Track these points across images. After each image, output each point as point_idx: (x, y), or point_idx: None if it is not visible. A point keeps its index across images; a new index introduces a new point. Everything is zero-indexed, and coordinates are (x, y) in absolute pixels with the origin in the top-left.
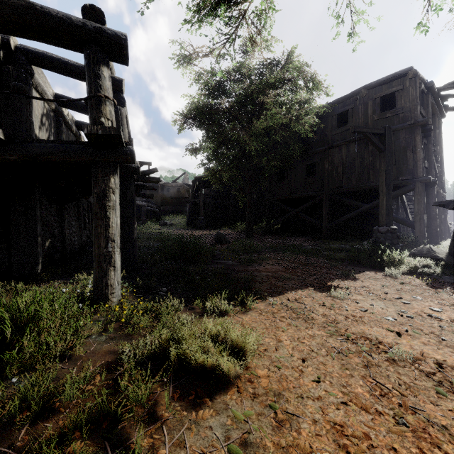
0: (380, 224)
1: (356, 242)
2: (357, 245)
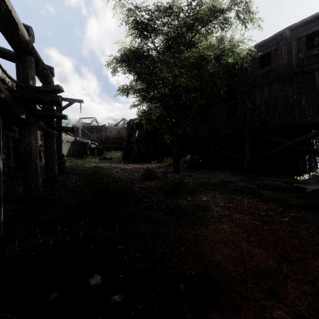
0: None
1: (283, 178)
2: (297, 184)
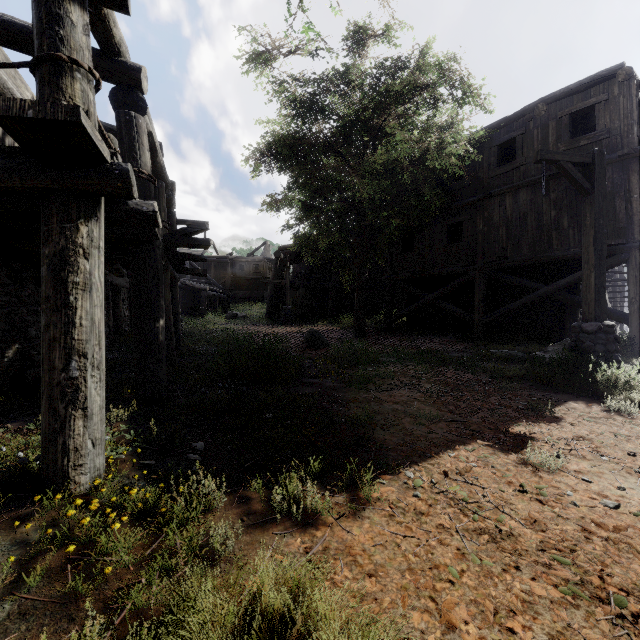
0: (584, 318)
1: (530, 346)
2: (537, 352)
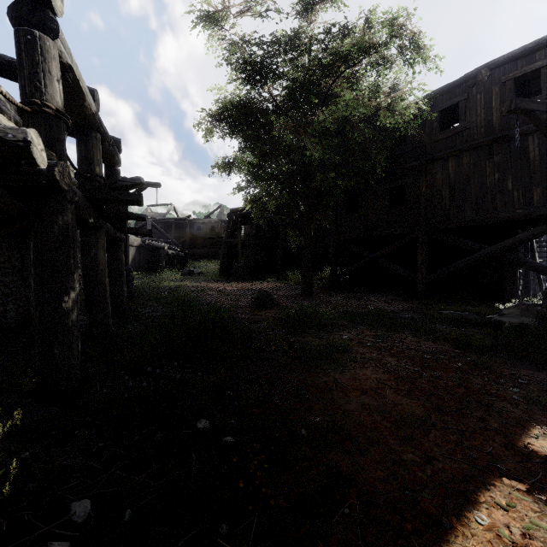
0: None
1: (476, 306)
2: (492, 315)
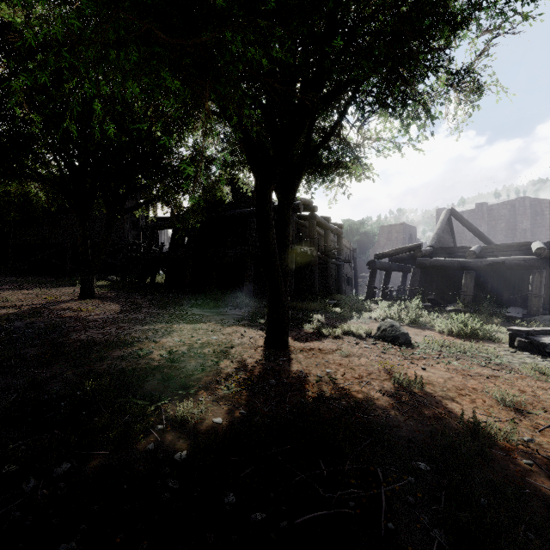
0: None
1: None
2: None
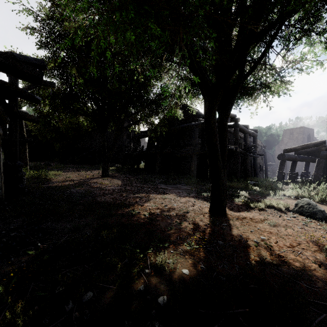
0: None
1: None
2: None
